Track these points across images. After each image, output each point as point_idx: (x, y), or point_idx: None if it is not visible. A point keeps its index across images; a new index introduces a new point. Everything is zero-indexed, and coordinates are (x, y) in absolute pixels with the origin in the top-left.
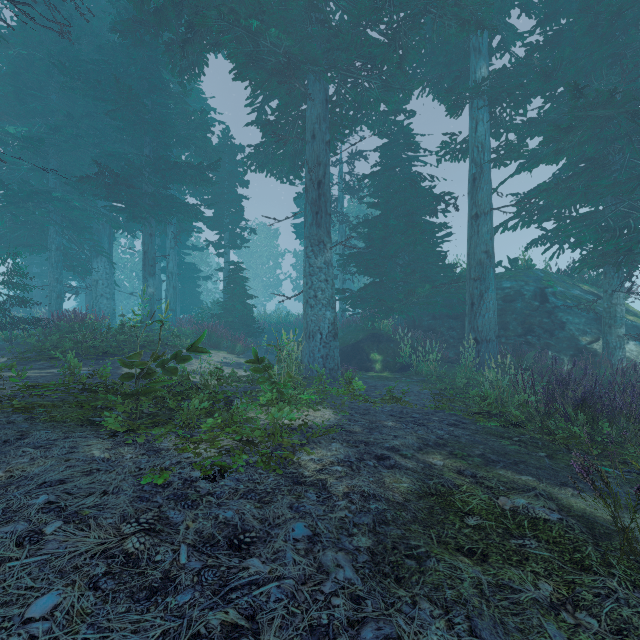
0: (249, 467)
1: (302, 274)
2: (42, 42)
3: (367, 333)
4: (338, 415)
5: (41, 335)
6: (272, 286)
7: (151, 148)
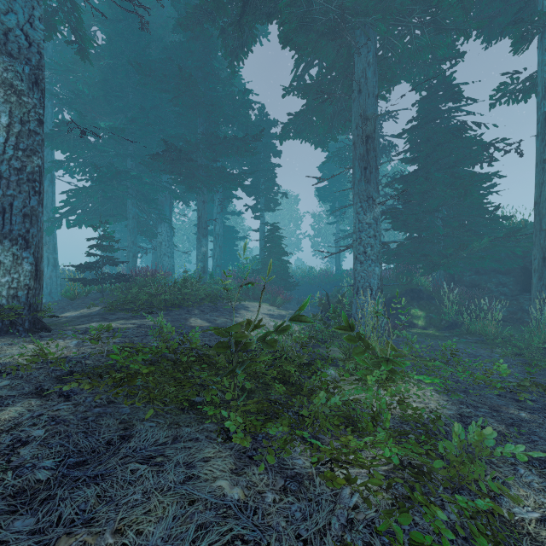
0: (464, 544)
1: (319, 233)
2: (123, 52)
3: (404, 288)
4: (441, 394)
5: (123, 287)
6: (293, 244)
7: (204, 128)
